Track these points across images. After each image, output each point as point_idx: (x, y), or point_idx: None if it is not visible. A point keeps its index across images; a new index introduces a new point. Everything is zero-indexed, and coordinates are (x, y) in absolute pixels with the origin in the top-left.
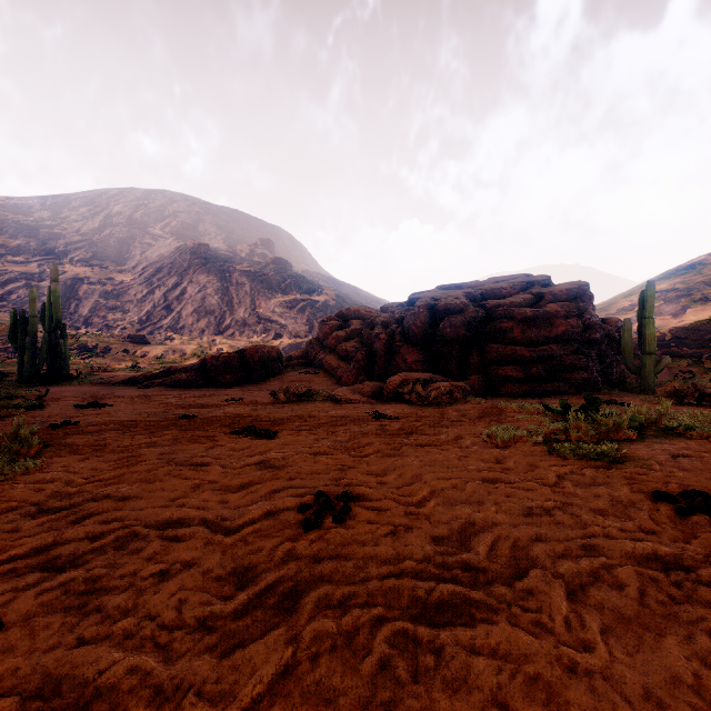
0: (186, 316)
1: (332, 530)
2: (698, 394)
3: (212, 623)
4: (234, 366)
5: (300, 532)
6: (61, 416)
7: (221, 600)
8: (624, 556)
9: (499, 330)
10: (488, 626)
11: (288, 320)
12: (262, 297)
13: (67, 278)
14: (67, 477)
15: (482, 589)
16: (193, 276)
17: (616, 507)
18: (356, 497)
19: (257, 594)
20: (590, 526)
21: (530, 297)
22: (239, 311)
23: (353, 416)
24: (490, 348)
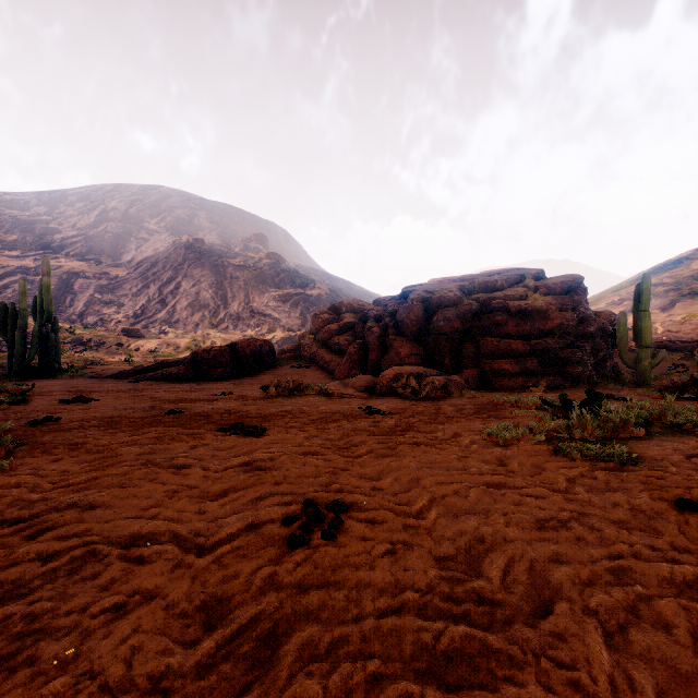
0: (180, 309)
1: (321, 549)
2: (697, 389)
3: (168, 684)
4: (226, 359)
5: (284, 551)
6: (44, 411)
7: (183, 647)
8: (662, 583)
9: (493, 323)
10: (514, 690)
11: (281, 314)
12: (256, 291)
13: (62, 272)
14: (33, 481)
15: (501, 632)
16: (188, 270)
17: (638, 518)
18: (348, 505)
19: (227, 639)
20: (615, 542)
21: (524, 290)
22: (233, 305)
23: (346, 411)
24: (484, 341)
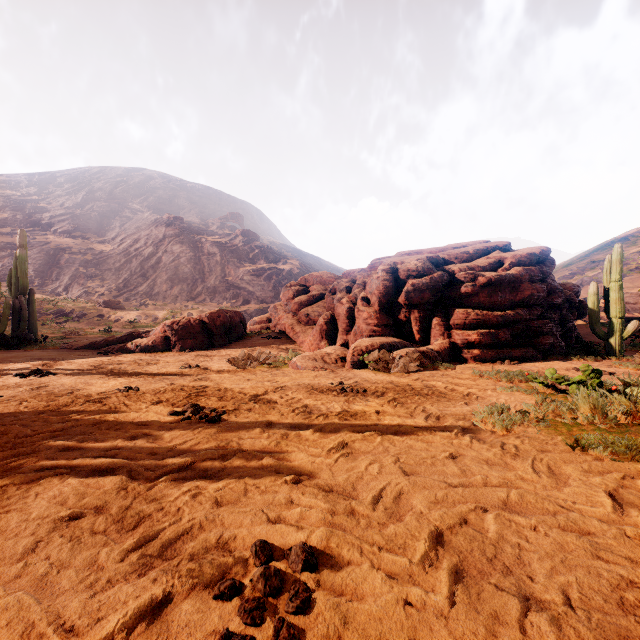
0: (160, 283)
1: None
2: None
3: None
4: (196, 330)
5: None
6: None
7: None
8: None
9: (464, 294)
10: None
11: (255, 287)
12: (232, 266)
13: (50, 248)
14: None
15: None
16: (168, 246)
17: None
18: (318, 550)
19: None
20: None
21: (493, 261)
22: (210, 279)
23: (315, 387)
24: (456, 312)
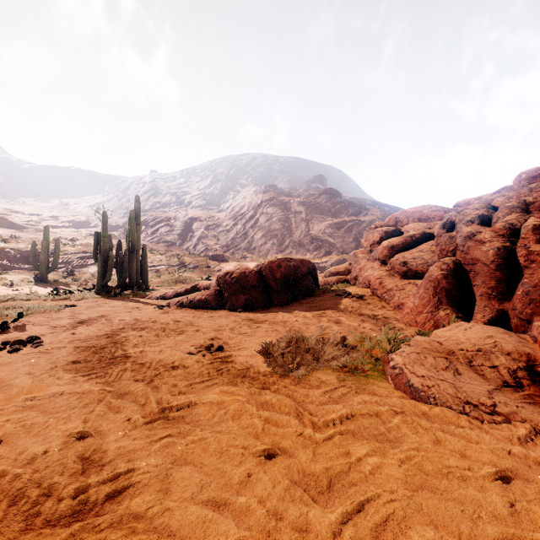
0: (256, 239)
1: None
2: None
3: None
4: (250, 284)
5: None
6: None
7: None
8: None
9: None
10: None
11: (336, 239)
12: (315, 221)
13: (187, 218)
14: None
15: None
16: (264, 209)
17: None
18: None
19: None
20: None
21: None
22: (296, 234)
23: None
24: None
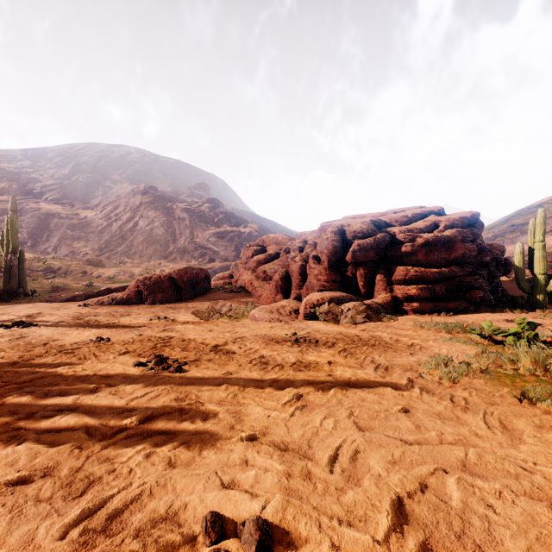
0: (137, 244)
1: None
2: None
3: None
4: (165, 285)
5: None
6: None
7: None
8: None
9: (404, 253)
10: None
11: (219, 247)
12: (199, 229)
13: (41, 213)
14: None
15: None
16: (144, 212)
17: None
18: (273, 524)
19: None
20: None
21: (430, 224)
22: (180, 240)
23: (271, 338)
24: (397, 269)
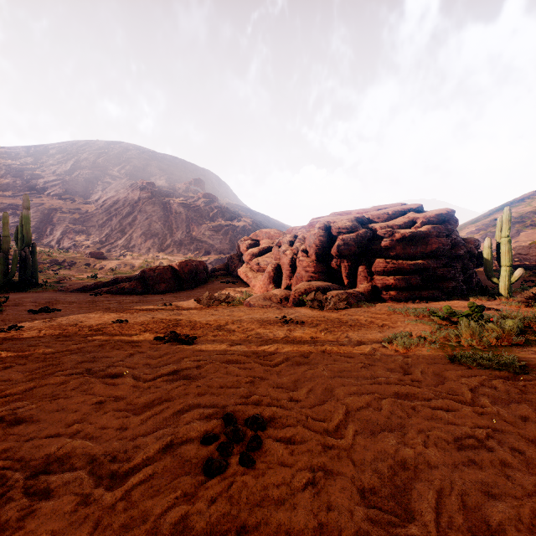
0: (136, 237)
1: (238, 480)
2: None
3: None
4: (168, 276)
5: (199, 481)
6: (12, 320)
7: None
8: None
9: (384, 247)
10: None
11: (215, 241)
12: (195, 223)
13: (44, 208)
14: None
15: None
16: (142, 206)
17: None
18: (266, 420)
19: None
20: None
21: (408, 220)
22: (177, 234)
23: (265, 320)
24: (377, 262)
